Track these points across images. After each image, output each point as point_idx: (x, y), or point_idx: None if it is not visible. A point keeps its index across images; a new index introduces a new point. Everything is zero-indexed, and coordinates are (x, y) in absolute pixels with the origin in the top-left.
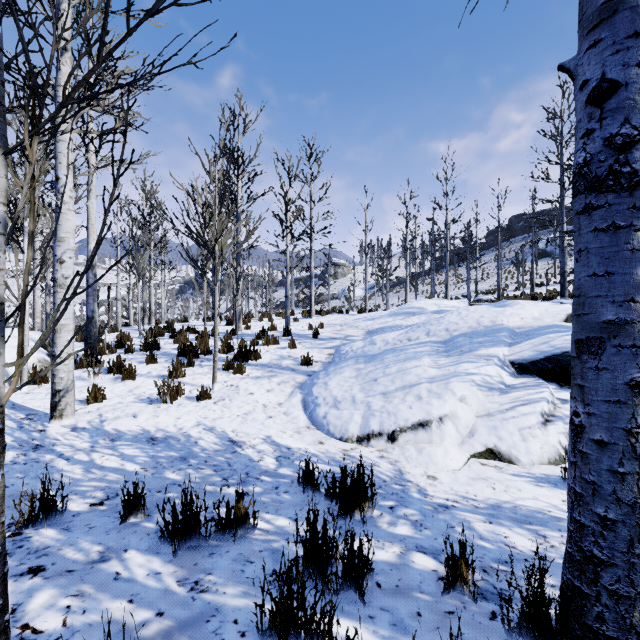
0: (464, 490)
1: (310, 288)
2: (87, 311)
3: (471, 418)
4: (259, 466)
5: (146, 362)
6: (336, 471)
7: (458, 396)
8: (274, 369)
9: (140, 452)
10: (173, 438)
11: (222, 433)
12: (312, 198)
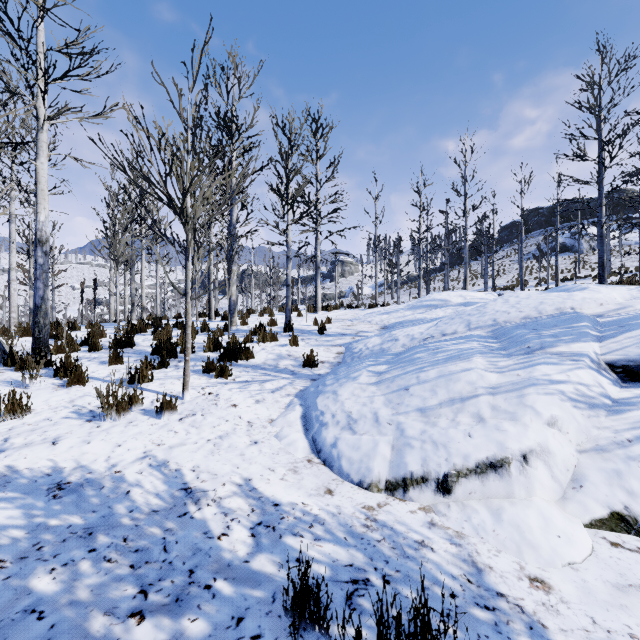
0: (622, 627)
1: (316, 279)
2: (35, 298)
3: (571, 454)
4: (218, 551)
5: (108, 362)
6: (357, 563)
7: (545, 418)
8: (268, 371)
9: (20, 517)
10: (93, 484)
11: (175, 473)
12: (318, 179)
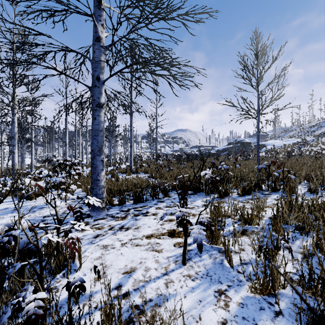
0: None
1: None
2: None
3: None
4: None
5: None
6: None
7: None
8: None
9: None
10: None
11: None
12: None
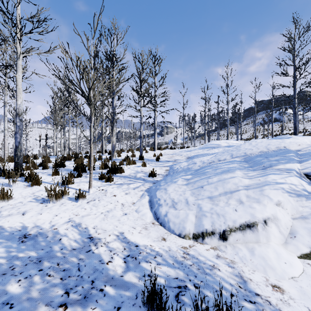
0: None
1: (154, 134)
2: (15, 142)
3: (289, 220)
4: (106, 270)
5: (52, 174)
6: (180, 277)
7: (275, 201)
8: (131, 179)
9: (3, 252)
10: (42, 235)
11: (84, 229)
12: (155, 85)
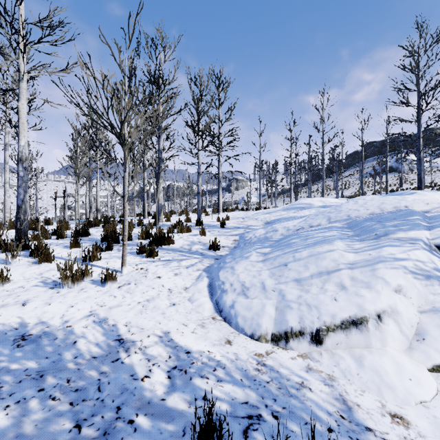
0: None
1: (218, 190)
2: (17, 200)
3: (414, 314)
4: (141, 390)
5: (69, 246)
6: (251, 401)
7: (393, 286)
8: (184, 253)
9: None
10: (49, 336)
11: (112, 327)
12: (220, 119)
